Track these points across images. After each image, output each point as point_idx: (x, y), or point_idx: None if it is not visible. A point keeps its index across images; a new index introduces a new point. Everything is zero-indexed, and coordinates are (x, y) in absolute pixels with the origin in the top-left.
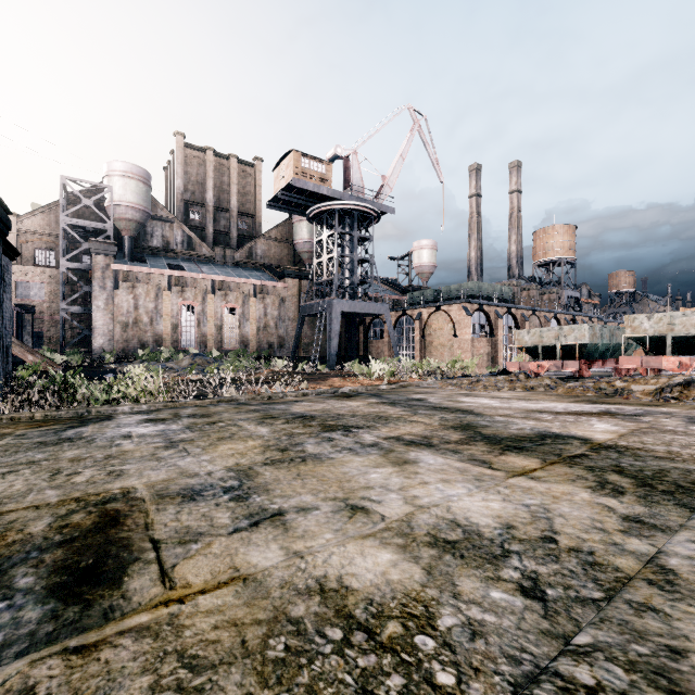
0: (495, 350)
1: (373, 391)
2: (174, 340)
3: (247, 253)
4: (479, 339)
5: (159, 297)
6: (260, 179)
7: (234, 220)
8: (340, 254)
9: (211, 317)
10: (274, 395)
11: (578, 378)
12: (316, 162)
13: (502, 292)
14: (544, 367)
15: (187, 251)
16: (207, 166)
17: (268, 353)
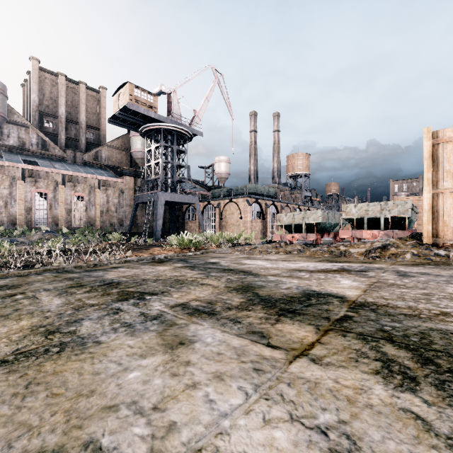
0: (265, 227)
1: (182, 257)
2: (27, 220)
3: (93, 156)
4: (256, 220)
5: (13, 185)
6: (104, 103)
7: (82, 131)
8: (164, 160)
9: (61, 202)
10: (99, 263)
11: (315, 244)
12: (146, 93)
13: (269, 191)
14: (296, 238)
15: (41, 151)
16: (60, 87)
17: (110, 230)
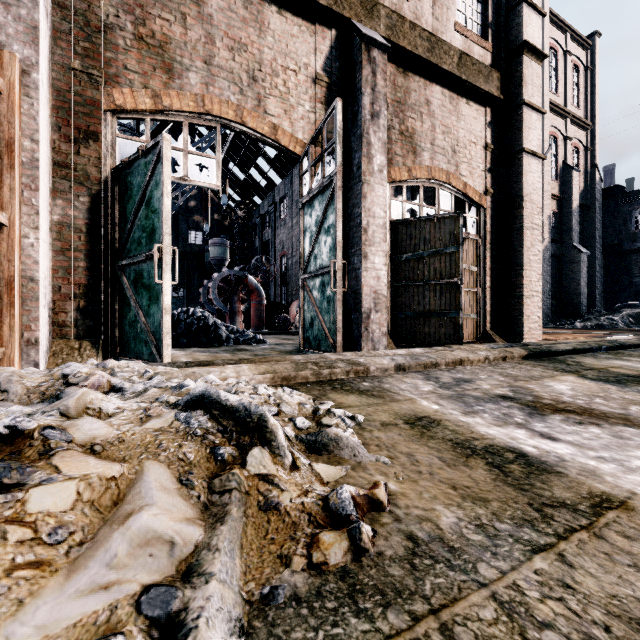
0: None
1: None
2: None
3: None
4: None
5: None
6: None
7: None
8: None
9: None
10: None
11: None
12: None
13: None
14: None
15: None
16: None
17: None
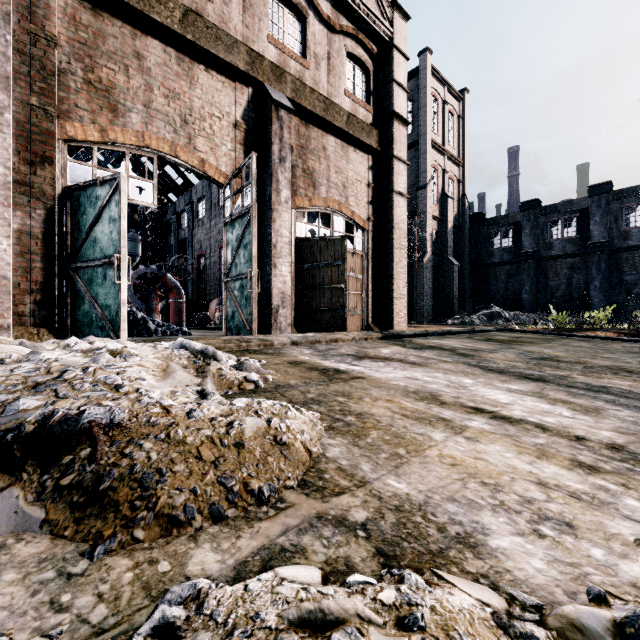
0: None
1: None
2: None
3: None
4: None
5: None
6: None
7: None
8: None
9: None
10: None
11: None
12: None
13: None
14: None
15: None
16: None
17: None
